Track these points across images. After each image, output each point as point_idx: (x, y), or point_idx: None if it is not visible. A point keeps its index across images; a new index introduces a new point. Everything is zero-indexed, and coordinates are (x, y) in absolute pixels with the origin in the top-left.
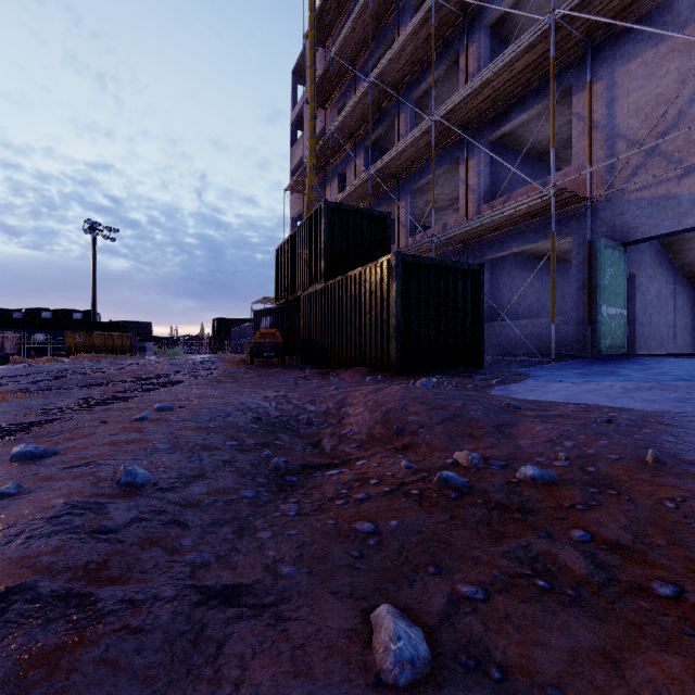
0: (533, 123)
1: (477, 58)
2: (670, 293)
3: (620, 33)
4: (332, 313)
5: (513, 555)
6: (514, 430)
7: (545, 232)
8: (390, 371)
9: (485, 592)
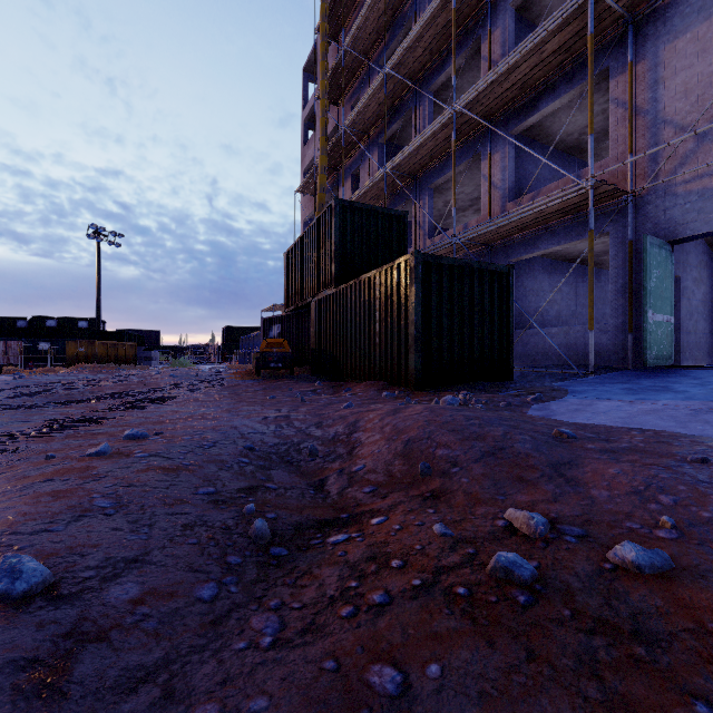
0: (563, 113)
1: (501, 43)
2: None
3: (666, 6)
4: (344, 320)
5: None
6: (578, 472)
7: (579, 231)
8: (408, 386)
9: None
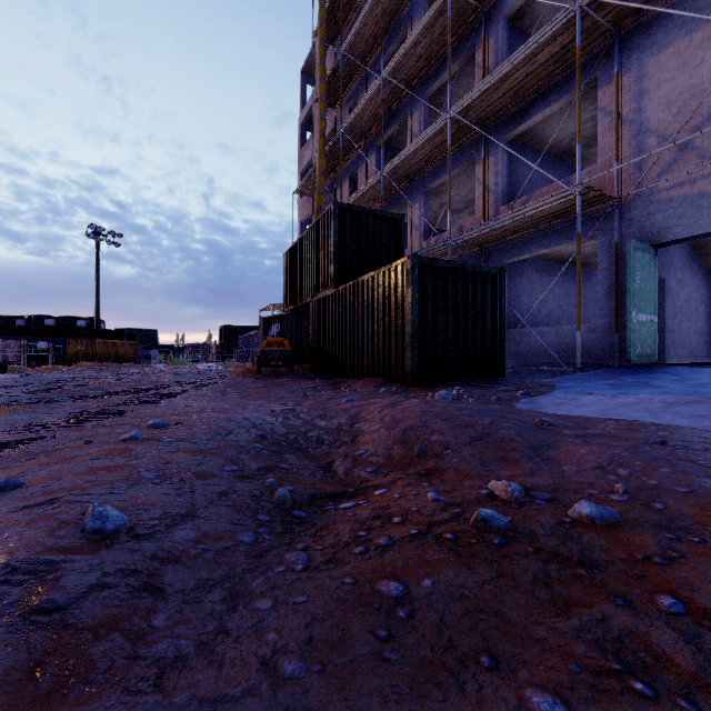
0: (555, 120)
1: (495, 51)
2: (701, 299)
3: (650, 21)
4: (343, 320)
5: (588, 635)
6: (554, 453)
7: (568, 235)
8: (405, 382)
9: (567, 704)
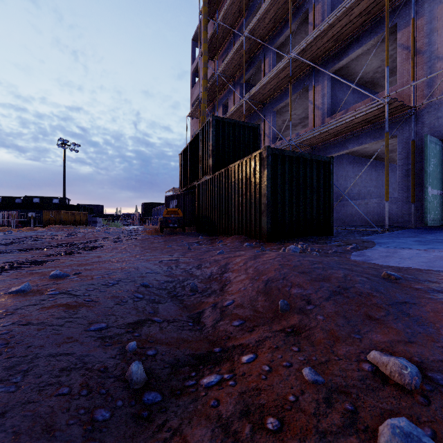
0: (363, 58)
1: (322, 13)
2: None
3: None
4: (218, 195)
5: None
6: (420, 312)
7: (375, 135)
8: (262, 239)
9: None
